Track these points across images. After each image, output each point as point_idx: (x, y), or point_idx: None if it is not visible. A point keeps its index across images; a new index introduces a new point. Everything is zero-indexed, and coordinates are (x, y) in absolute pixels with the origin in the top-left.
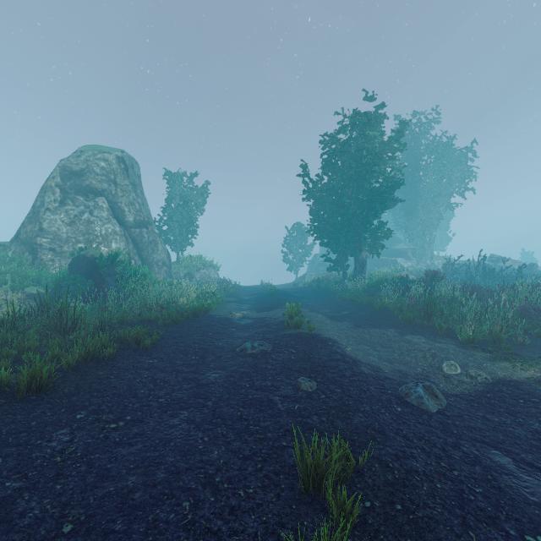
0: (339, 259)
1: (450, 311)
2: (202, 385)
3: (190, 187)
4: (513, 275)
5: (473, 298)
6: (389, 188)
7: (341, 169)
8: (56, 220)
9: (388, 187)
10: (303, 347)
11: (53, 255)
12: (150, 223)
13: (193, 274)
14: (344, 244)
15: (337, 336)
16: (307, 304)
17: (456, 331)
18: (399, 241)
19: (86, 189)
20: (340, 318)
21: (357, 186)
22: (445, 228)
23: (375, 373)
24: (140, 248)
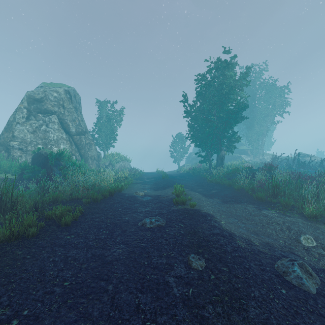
0: (206, 155)
1: (289, 191)
2: (107, 262)
3: (112, 110)
4: (315, 166)
5: (313, 184)
6: (239, 109)
7: (208, 97)
8: (23, 130)
9: (239, 108)
10: (189, 221)
11: (21, 153)
12: (86, 132)
13: (114, 165)
14: (210, 146)
15: (212, 210)
16: (187, 185)
17: (298, 207)
18: (242, 144)
19: (44, 110)
20: (211, 195)
21: (219, 108)
22: (270, 136)
23: (249, 246)
24: (79, 148)
